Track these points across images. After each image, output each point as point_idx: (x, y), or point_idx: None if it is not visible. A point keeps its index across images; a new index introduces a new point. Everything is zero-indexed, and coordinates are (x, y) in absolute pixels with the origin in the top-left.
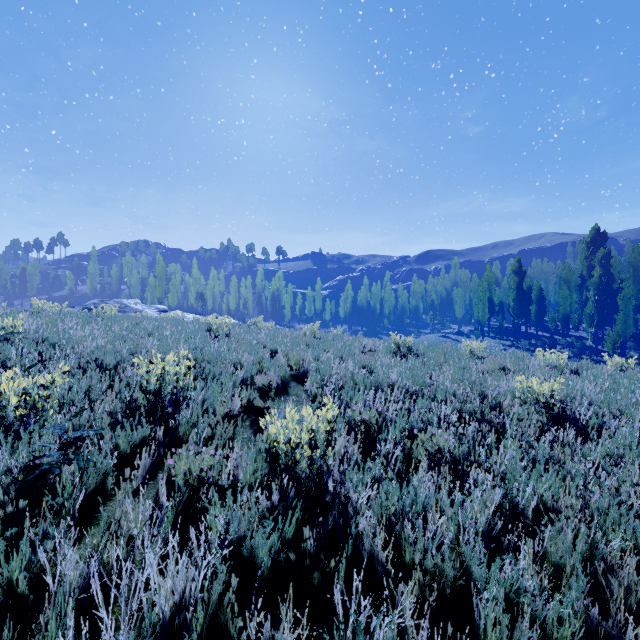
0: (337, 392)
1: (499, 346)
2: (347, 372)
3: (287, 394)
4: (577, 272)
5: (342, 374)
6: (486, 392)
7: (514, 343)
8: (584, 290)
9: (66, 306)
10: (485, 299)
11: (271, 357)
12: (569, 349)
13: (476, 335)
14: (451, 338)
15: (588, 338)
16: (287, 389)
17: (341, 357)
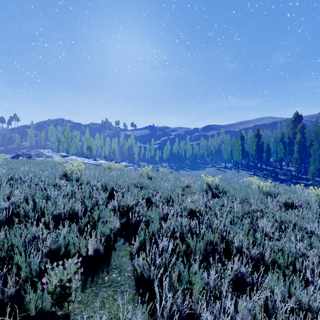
0: (169, 279)
1: (247, 174)
2: (178, 234)
3: (108, 267)
4: (286, 136)
5: (171, 230)
6: (316, 246)
7: (255, 173)
8: (290, 145)
9: (8, 153)
10: (239, 150)
11: (110, 199)
12: (284, 176)
13: (235, 168)
14: (221, 170)
15: (292, 170)
16: (111, 254)
17: (168, 200)
